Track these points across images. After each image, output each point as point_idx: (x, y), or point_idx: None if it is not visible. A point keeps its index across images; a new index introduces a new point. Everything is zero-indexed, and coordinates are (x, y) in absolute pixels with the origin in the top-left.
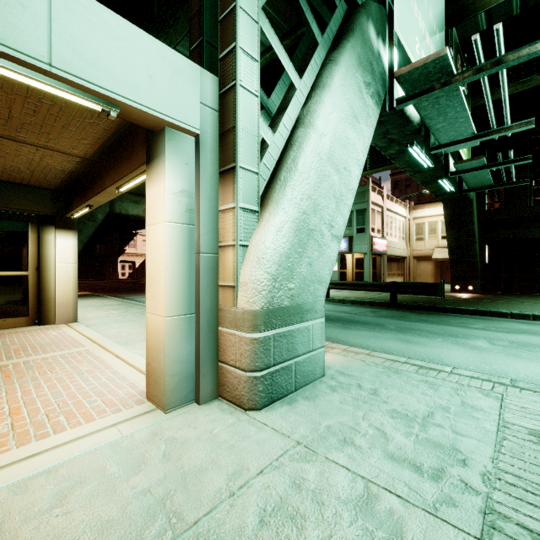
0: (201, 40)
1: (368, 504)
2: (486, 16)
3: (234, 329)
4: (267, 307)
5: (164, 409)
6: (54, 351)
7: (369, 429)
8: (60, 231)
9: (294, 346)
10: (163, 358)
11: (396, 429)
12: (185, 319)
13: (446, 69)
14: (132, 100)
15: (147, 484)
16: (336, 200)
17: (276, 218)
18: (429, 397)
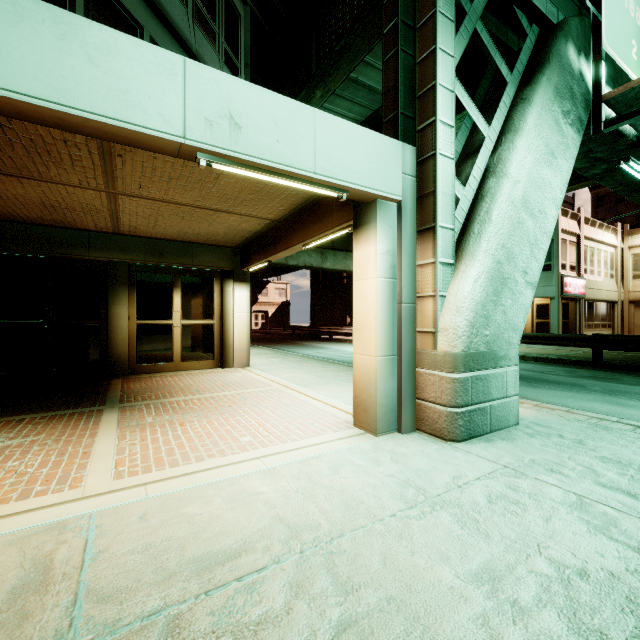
0: (396, 113)
1: (582, 507)
2: None
3: (433, 370)
4: (465, 351)
5: (375, 433)
6: (252, 388)
7: (577, 467)
8: (237, 284)
9: (489, 390)
10: (373, 390)
11: (607, 470)
12: (389, 359)
13: None
14: (358, 185)
15: (390, 473)
16: (530, 246)
17: (472, 269)
18: None
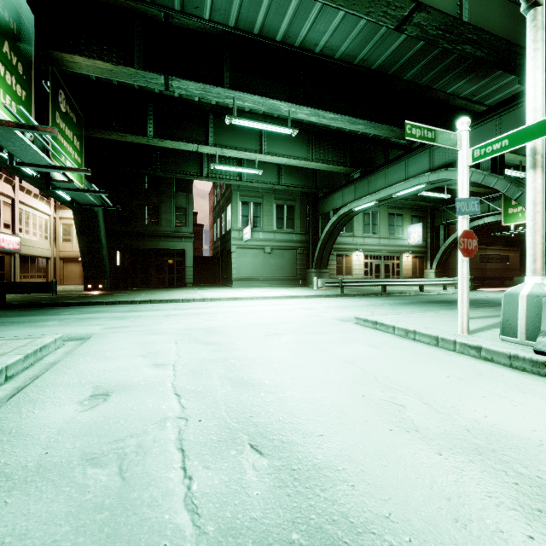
0: None
1: None
2: None
3: None
4: None
5: None
6: None
7: None
8: None
9: None
10: None
11: None
12: None
13: None
14: None
15: None
16: None
17: None
18: None
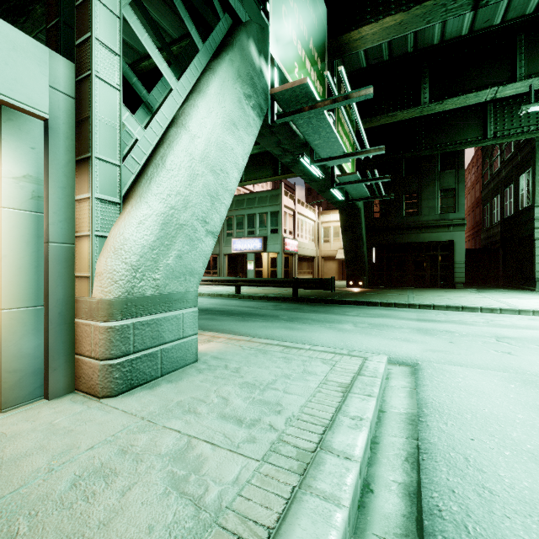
0: (58, 20)
1: (183, 454)
2: (365, 56)
3: (89, 319)
4: (125, 296)
5: (1, 408)
6: None
7: (216, 399)
8: None
9: (159, 334)
10: None
11: (239, 396)
12: (30, 311)
13: (310, 95)
14: None
15: None
16: (211, 198)
17: (138, 210)
18: (280, 369)
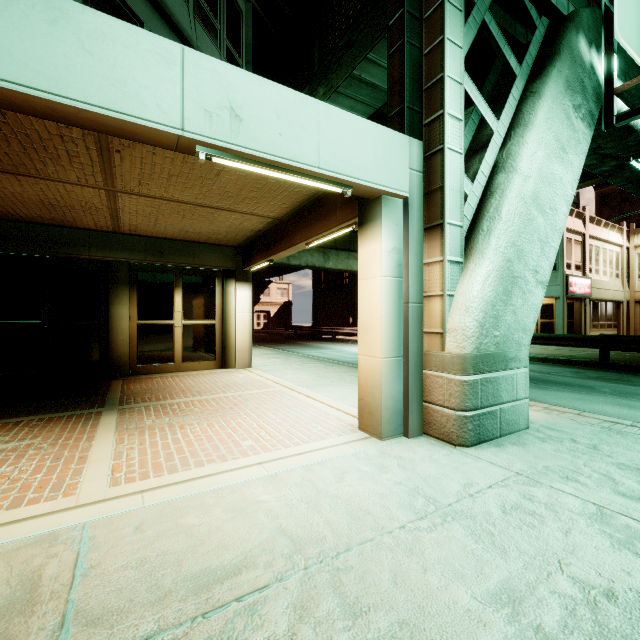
0: (402, 107)
1: (602, 519)
2: None
3: (441, 372)
4: (475, 352)
5: (381, 437)
6: (253, 389)
7: (594, 474)
8: (239, 284)
9: (498, 392)
10: (379, 393)
11: (625, 477)
12: (395, 361)
13: None
14: (363, 180)
15: (397, 480)
16: (540, 243)
17: (482, 268)
18: None
